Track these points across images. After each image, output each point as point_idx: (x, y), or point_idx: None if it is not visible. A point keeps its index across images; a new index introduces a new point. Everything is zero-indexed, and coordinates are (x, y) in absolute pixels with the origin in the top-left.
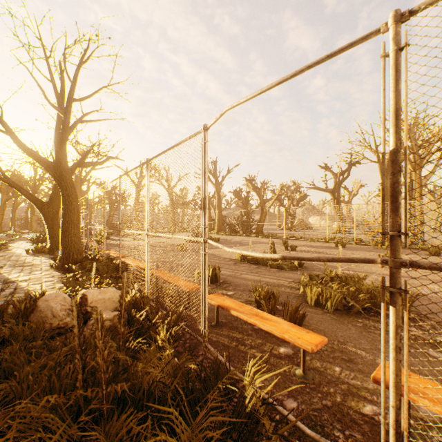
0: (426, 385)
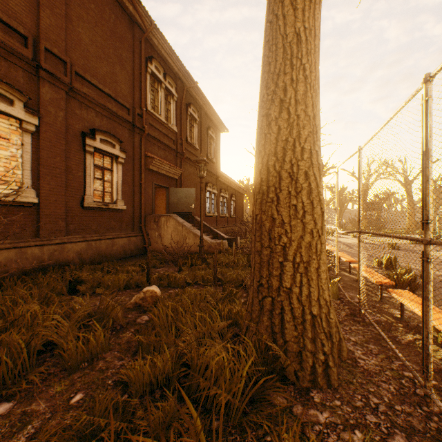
0: (408, 295)
